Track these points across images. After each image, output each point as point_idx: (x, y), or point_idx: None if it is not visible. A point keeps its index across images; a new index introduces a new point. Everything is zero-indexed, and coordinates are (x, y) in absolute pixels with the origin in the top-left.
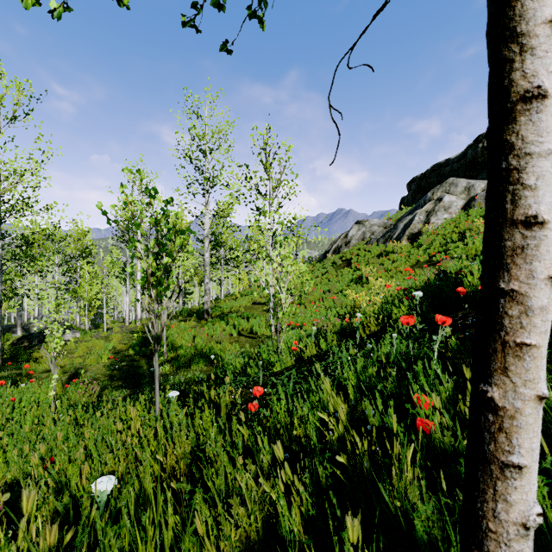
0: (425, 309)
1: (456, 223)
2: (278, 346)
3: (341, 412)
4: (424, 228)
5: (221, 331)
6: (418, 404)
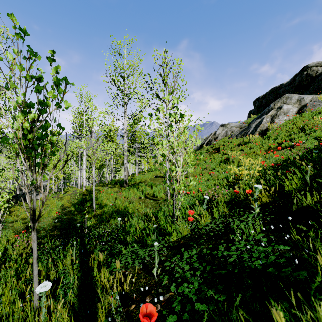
0: None
1: (294, 122)
2: (173, 213)
3: None
4: (270, 127)
5: (133, 195)
6: None
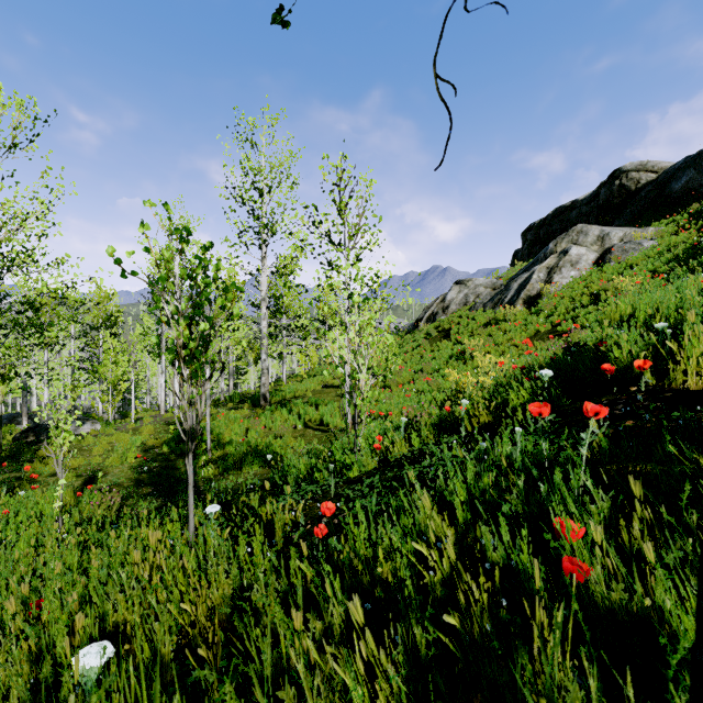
0: (554, 393)
1: (587, 283)
2: (355, 443)
3: (449, 548)
4: (545, 290)
5: (282, 422)
6: (562, 533)
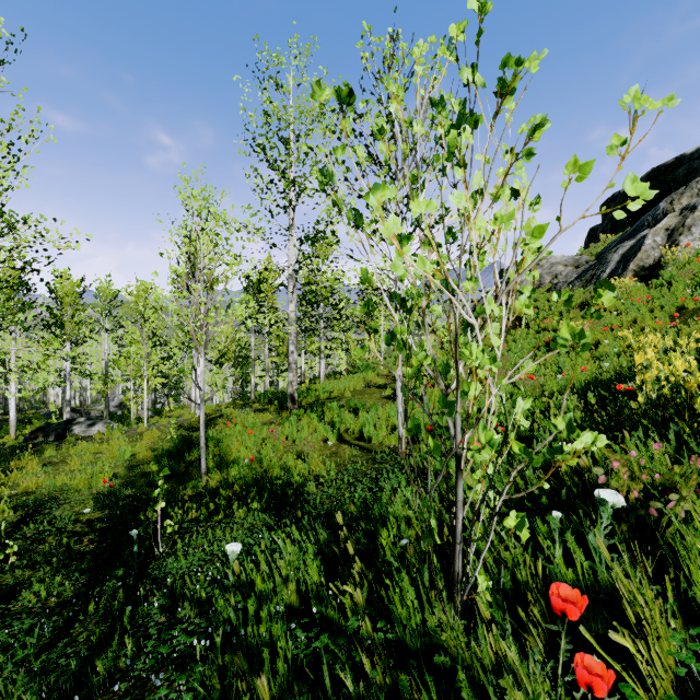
0: None
1: None
2: (456, 575)
3: None
4: (669, 256)
5: (310, 432)
6: None
